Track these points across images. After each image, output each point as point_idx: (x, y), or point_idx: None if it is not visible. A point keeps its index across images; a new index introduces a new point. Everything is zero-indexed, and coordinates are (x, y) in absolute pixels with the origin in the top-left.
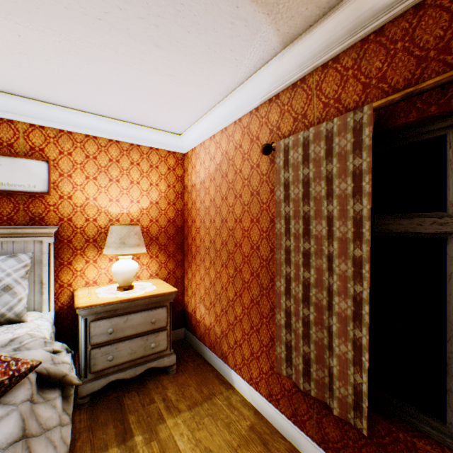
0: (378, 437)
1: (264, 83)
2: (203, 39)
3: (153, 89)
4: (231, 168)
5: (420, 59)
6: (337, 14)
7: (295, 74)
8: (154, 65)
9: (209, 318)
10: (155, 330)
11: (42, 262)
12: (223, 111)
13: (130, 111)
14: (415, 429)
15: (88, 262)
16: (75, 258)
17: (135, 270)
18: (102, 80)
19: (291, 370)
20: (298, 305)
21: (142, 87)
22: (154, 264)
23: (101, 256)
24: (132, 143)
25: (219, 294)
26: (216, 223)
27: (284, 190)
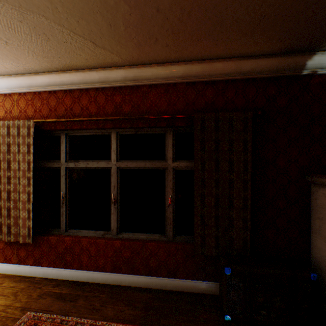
0: (40, 243)
1: None
2: None
3: None
4: None
5: (51, 110)
6: (23, 78)
7: (6, 90)
8: None
9: None
10: None
11: None
12: None
13: None
14: (52, 234)
15: None
16: None
17: None
18: None
19: (3, 235)
20: (6, 202)
21: None
22: None
23: None
24: None
25: None
26: None
27: None
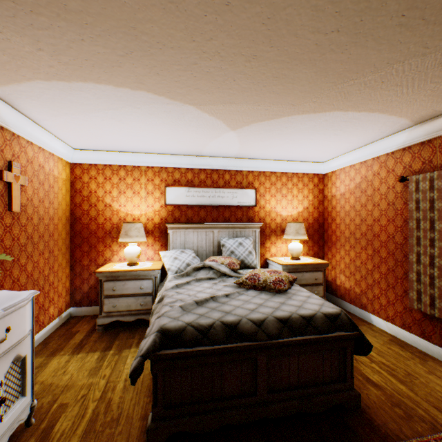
0: None
1: (398, 140)
2: (363, 129)
3: (320, 147)
4: (369, 187)
5: None
6: None
7: (423, 138)
8: (328, 140)
9: (348, 283)
10: (316, 284)
11: (255, 242)
12: (363, 152)
13: (298, 156)
14: None
15: (271, 243)
16: (265, 241)
17: (302, 249)
18: (294, 148)
19: (420, 305)
20: (425, 268)
21: (315, 148)
22: (305, 247)
23: (277, 240)
24: (293, 172)
25: (358, 267)
26: (355, 221)
27: (415, 204)
